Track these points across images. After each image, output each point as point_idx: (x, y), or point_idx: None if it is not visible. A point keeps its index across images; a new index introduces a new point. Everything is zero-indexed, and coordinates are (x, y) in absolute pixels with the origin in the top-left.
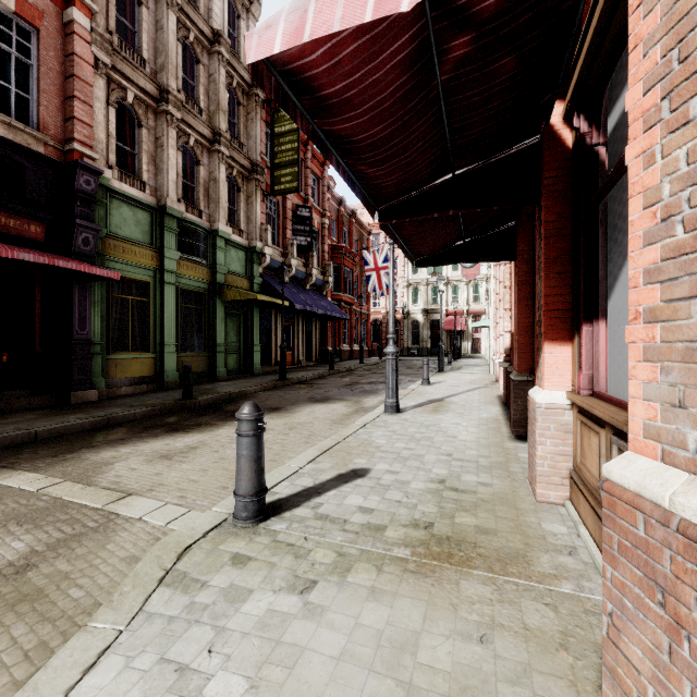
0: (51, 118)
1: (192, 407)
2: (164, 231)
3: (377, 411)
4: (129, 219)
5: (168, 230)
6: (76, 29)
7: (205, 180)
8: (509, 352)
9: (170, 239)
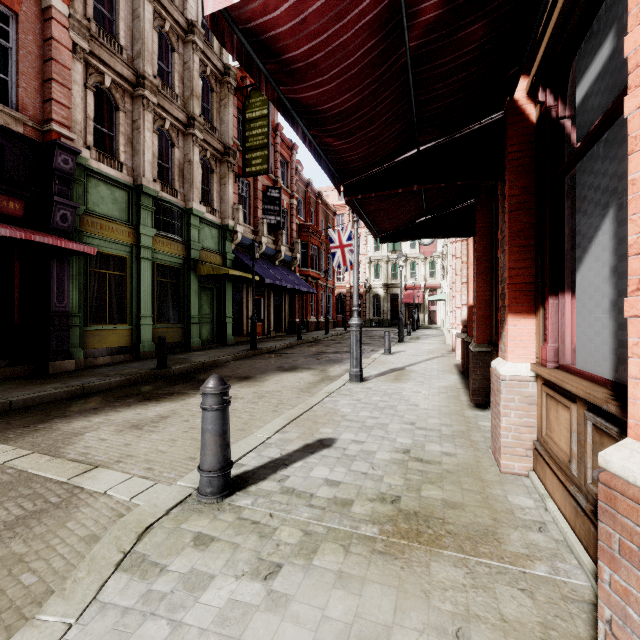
0: (30, 99)
1: (166, 376)
2: (141, 209)
3: (342, 379)
4: (106, 197)
5: (144, 208)
6: (54, 15)
7: (180, 161)
8: (466, 323)
9: (146, 216)
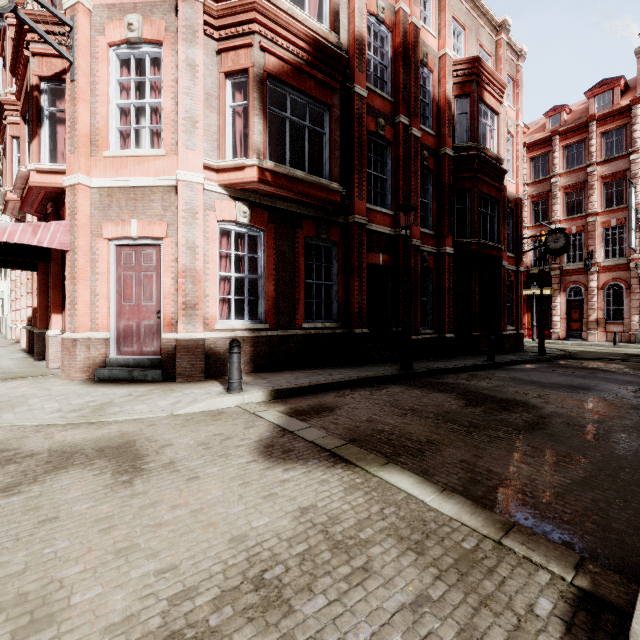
0: None
1: None
2: None
3: None
4: None
5: None
6: None
7: None
8: (31, 319)
9: None
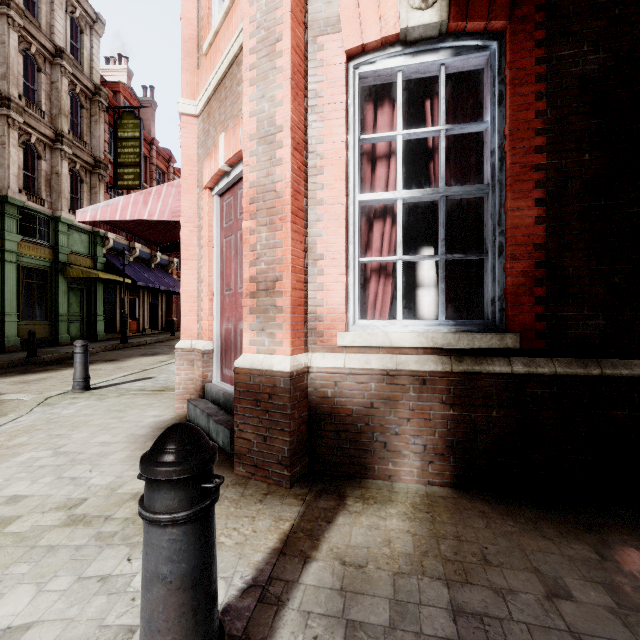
0: None
1: (37, 363)
2: (6, 217)
3: None
4: None
5: (9, 216)
6: None
7: (47, 172)
8: None
9: (11, 224)
